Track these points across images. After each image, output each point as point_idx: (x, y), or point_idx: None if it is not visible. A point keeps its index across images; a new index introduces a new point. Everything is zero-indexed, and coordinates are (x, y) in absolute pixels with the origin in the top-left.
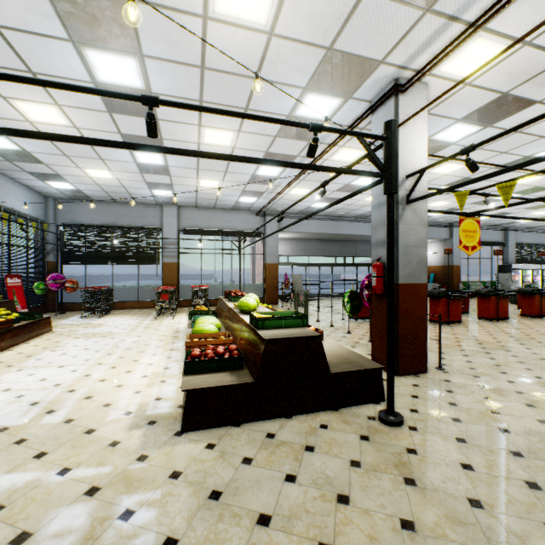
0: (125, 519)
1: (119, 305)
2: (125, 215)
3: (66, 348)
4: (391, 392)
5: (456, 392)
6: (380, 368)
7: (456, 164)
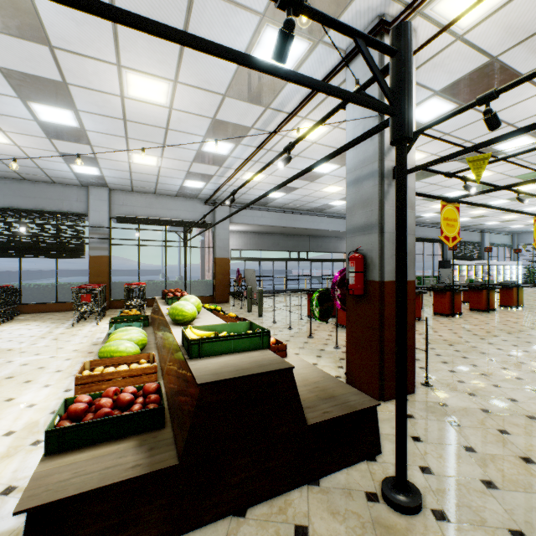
0: None
1: (30, 308)
2: (38, 197)
3: None
4: (403, 455)
5: (463, 425)
6: (375, 406)
7: (419, 153)
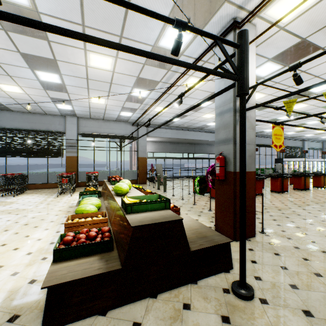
0: None
1: (33, 186)
2: (37, 122)
3: None
4: (243, 268)
5: (281, 255)
6: (229, 242)
7: (261, 94)
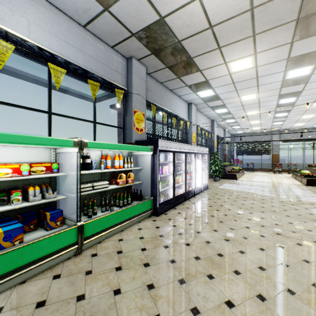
0: (301, 188)
1: (254, 169)
2: (256, 137)
3: (257, 176)
4: None
5: None
6: None
7: None
